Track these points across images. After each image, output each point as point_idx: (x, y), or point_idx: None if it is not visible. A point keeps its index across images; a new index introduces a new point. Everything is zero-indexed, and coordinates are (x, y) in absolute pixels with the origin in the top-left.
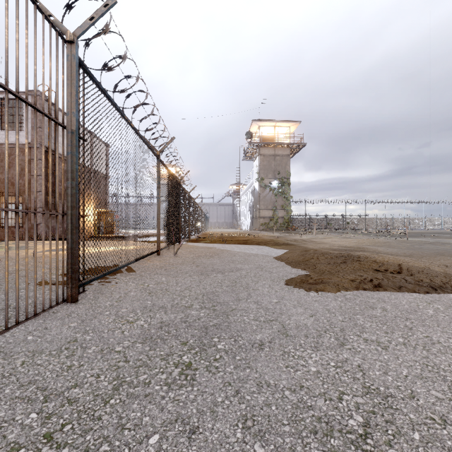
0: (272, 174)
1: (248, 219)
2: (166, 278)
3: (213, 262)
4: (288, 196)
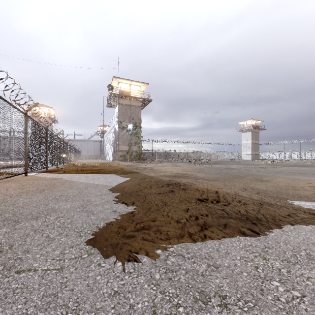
0: (128, 119)
1: (111, 152)
2: None
3: (31, 201)
4: (140, 136)
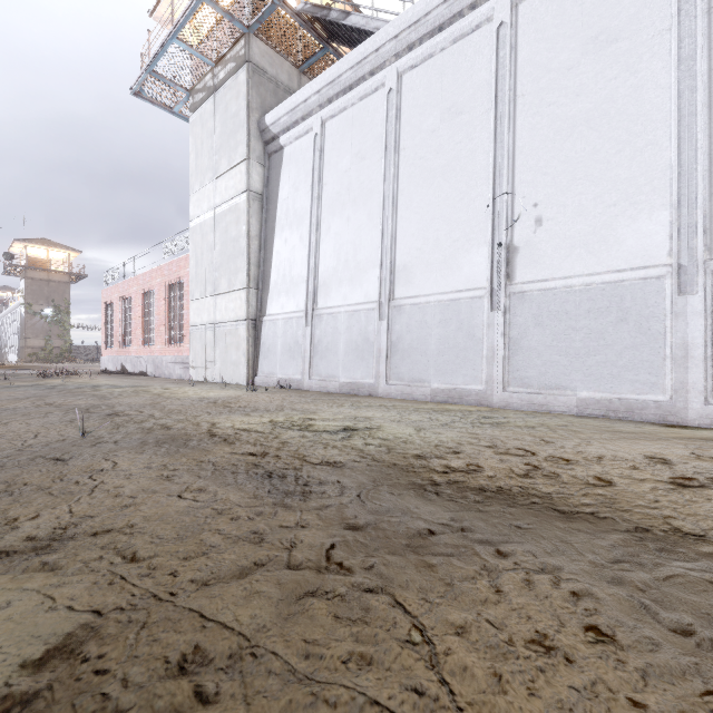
0: (45, 300)
1: (17, 347)
2: None
3: None
4: (67, 326)
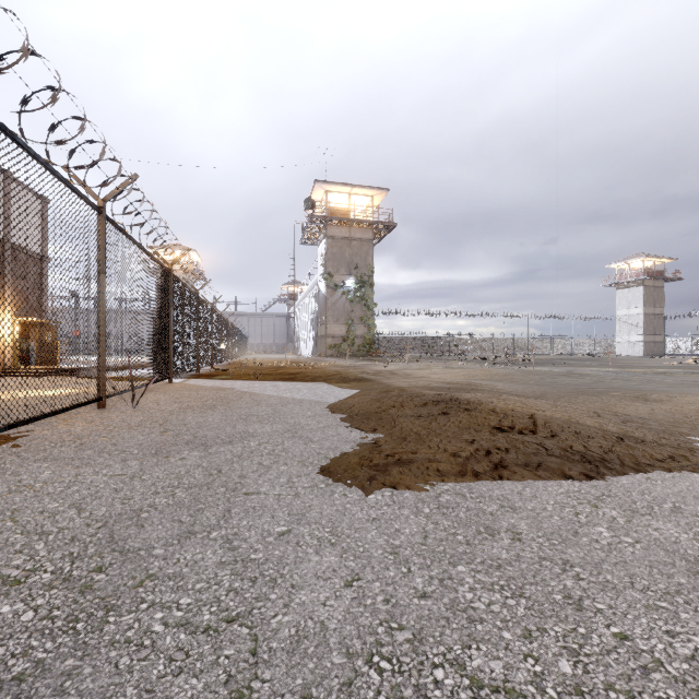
0: (346, 268)
1: (311, 338)
2: (54, 471)
3: (206, 420)
4: (370, 304)
